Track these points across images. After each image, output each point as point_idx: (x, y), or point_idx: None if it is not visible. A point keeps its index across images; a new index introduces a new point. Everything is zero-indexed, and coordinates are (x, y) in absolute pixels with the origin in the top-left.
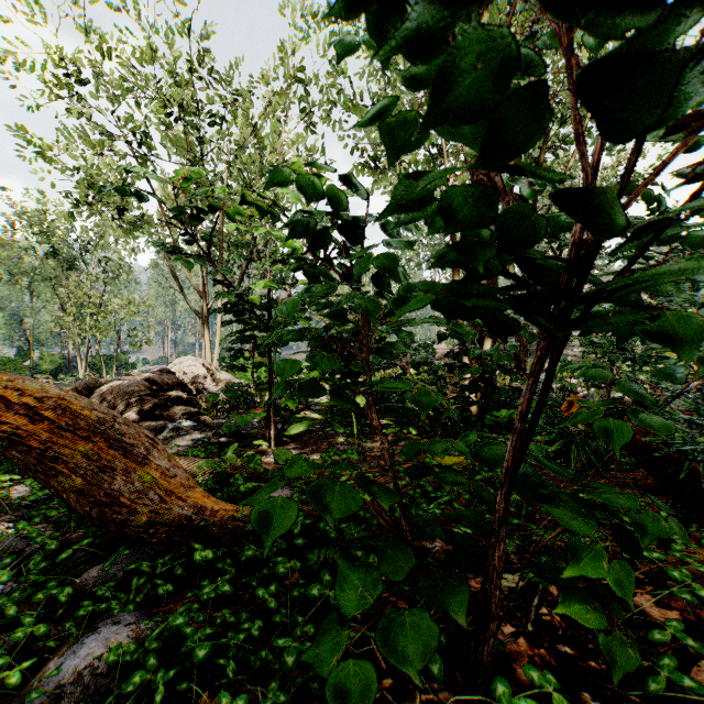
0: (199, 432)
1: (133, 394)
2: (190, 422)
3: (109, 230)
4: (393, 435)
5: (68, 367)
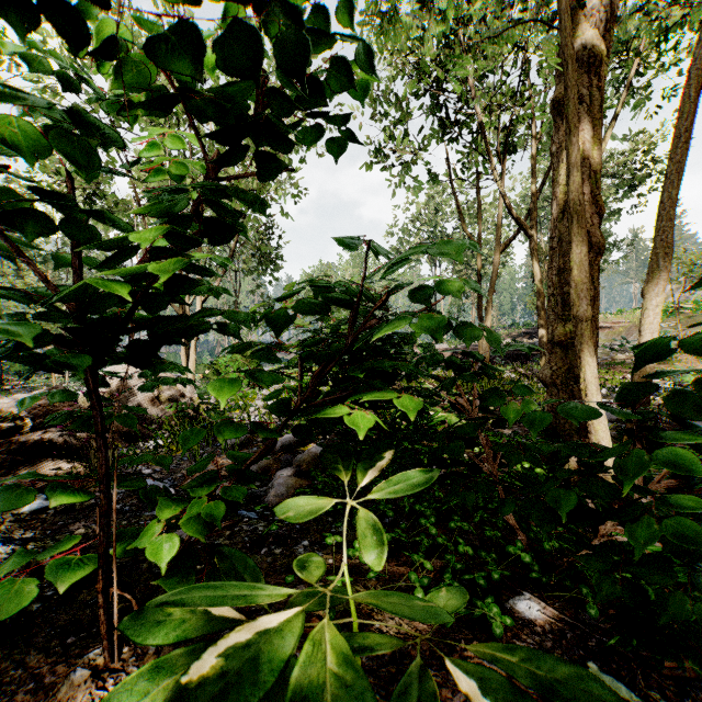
0: (10, 550)
1: None
2: (41, 501)
3: None
4: (441, 565)
5: None
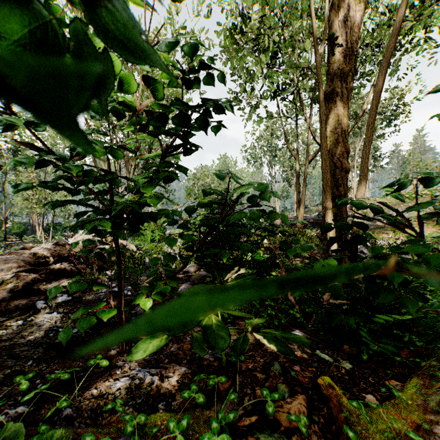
0: (61, 315)
1: (11, 270)
2: (65, 297)
3: (48, 137)
4: None
5: (32, 231)
